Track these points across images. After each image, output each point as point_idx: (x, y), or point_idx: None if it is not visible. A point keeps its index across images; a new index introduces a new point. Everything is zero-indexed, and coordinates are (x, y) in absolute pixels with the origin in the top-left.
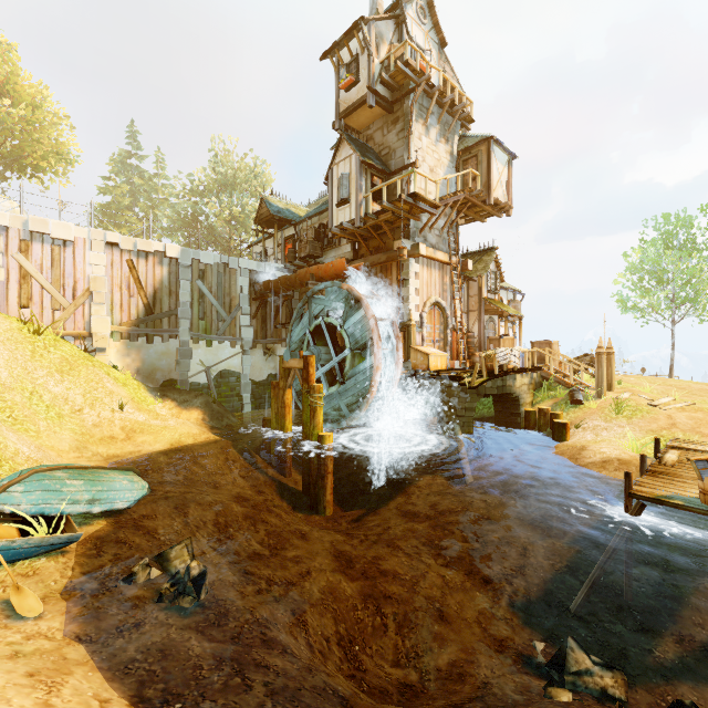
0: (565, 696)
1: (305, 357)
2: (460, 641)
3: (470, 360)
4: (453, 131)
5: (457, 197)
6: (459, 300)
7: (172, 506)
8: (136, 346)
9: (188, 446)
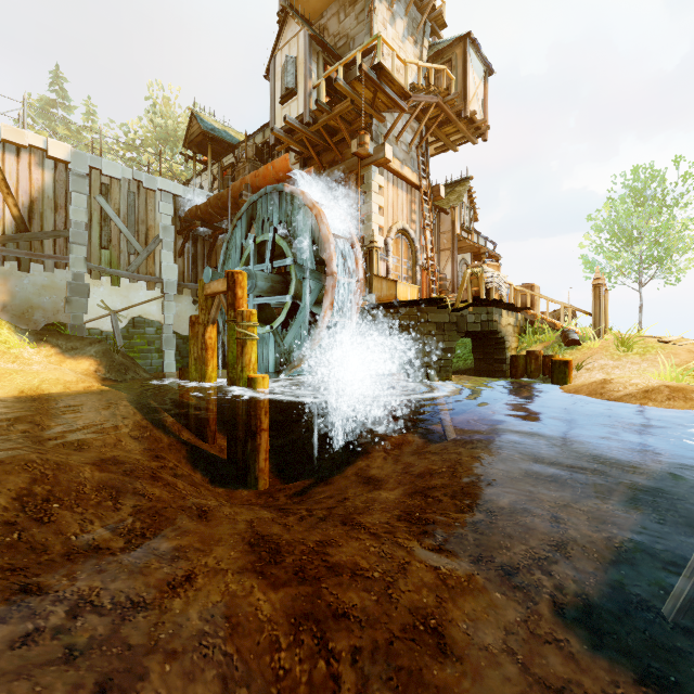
0: None
1: (232, 274)
2: None
3: None
4: (422, 32)
5: (429, 98)
6: (430, 232)
7: None
8: (1, 273)
9: (51, 395)
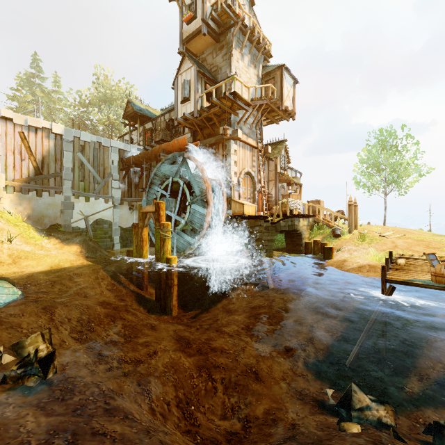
0: (355, 428)
1: (157, 203)
2: (272, 394)
3: (270, 211)
4: (258, 61)
5: (262, 102)
6: (263, 172)
7: (40, 307)
8: (27, 198)
9: (65, 268)
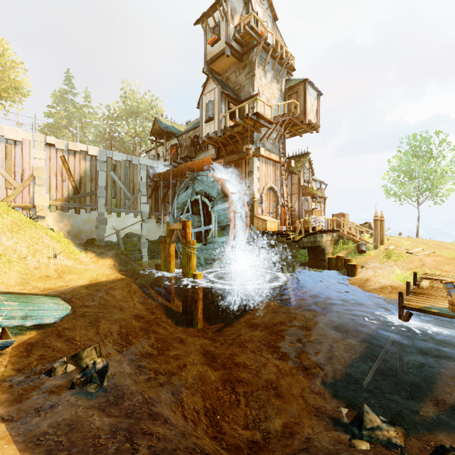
0: (364, 445)
1: (184, 222)
2: (290, 409)
3: (293, 225)
4: (281, 75)
5: (284, 118)
6: (286, 186)
7: (87, 321)
8: (67, 215)
9: (102, 282)
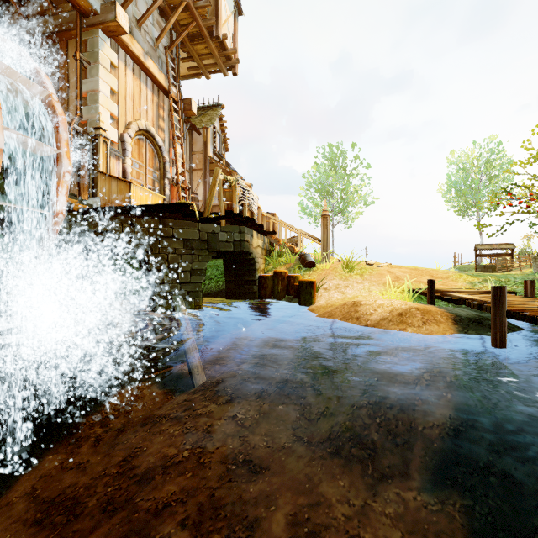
0: None
1: None
2: None
3: None
4: None
5: None
6: (181, 145)
7: None
8: None
9: None
